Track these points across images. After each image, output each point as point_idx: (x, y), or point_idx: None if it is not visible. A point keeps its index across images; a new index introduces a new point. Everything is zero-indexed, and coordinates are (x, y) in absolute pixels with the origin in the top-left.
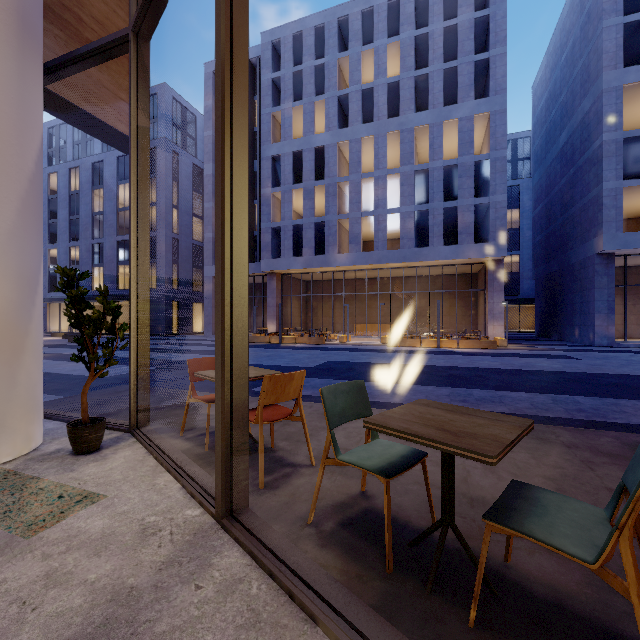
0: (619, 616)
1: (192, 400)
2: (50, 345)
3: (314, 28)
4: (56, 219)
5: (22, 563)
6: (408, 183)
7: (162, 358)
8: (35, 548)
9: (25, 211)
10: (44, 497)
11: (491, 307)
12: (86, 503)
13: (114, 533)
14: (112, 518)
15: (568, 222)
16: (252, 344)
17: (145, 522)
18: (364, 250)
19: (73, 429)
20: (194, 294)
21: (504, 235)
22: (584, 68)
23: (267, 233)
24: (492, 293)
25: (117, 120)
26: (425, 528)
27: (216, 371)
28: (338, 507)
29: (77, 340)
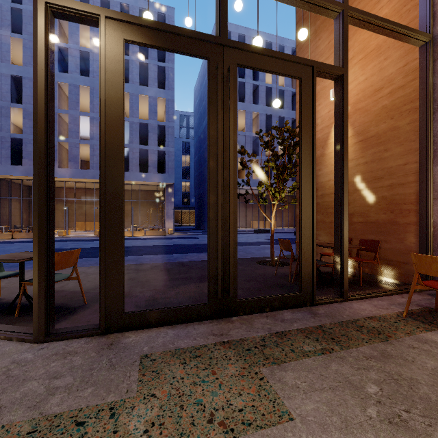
0: (76, 304)
1: None
2: None
3: None
4: None
5: None
6: None
7: None
8: None
9: None
10: None
11: (167, 211)
12: None
13: None
14: None
15: (206, 168)
16: None
17: None
18: (85, 167)
19: None
20: None
21: (173, 171)
22: None
23: None
24: (168, 203)
25: None
26: (23, 302)
27: None
28: None
29: None
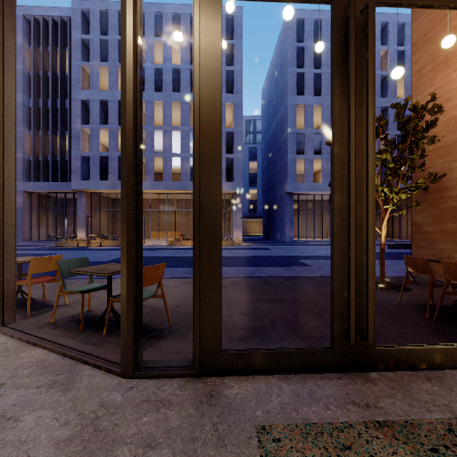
0: (161, 325)
1: None
2: None
3: (118, 11)
4: None
5: None
6: (186, 138)
7: None
8: None
9: None
10: None
11: (235, 221)
12: None
13: None
14: None
15: (275, 173)
16: (61, 247)
17: None
18: (159, 179)
19: None
20: None
21: (241, 178)
22: (281, 90)
23: (77, 159)
24: (236, 212)
25: None
26: (110, 317)
27: None
28: (71, 317)
29: None
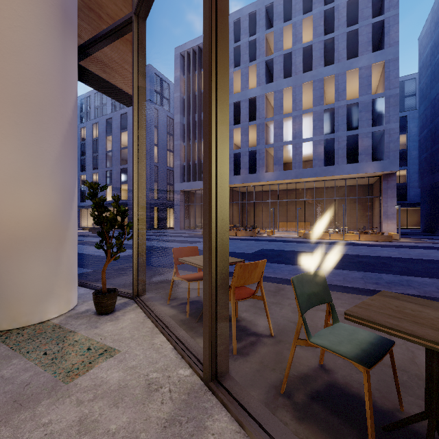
0: None
1: (176, 278)
2: (81, 235)
3: (249, 15)
4: (85, 156)
5: (62, 407)
6: (318, 119)
7: (149, 245)
8: (72, 393)
9: (66, 144)
10: (78, 348)
11: (385, 209)
12: (106, 356)
13: (127, 386)
14: (125, 371)
15: None
16: None
17: (149, 378)
18: (284, 169)
19: (96, 297)
20: (168, 202)
21: (396, 154)
22: None
23: None
24: (386, 199)
25: (123, 83)
26: (392, 410)
27: (204, 261)
28: (303, 379)
29: (99, 233)
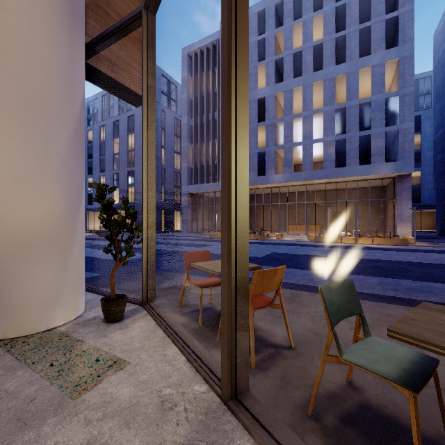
0: None
1: (187, 284)
2: (89, 238)
3: (257, 13)
4: (92, 159)
5: (69, 427)
6: (329, 119)
7: (156, 248)
8: (79, 411)
9: (73, 144)
10: (86, 359)
11: (400, 212)
12: (115, 368)
13: (139, 403)
14: (136, 386)
15: None
16: (214, 239)
17: (162, 394)
18: (294, 171)
19: (105, 303)
20: (175, 205)
21: (412, 155)
22: None
23: None
24: (400, 201)
25: (131, 83)
26: (437, 438)
27: (222, 268)
28: (331, 398)
29: (107, 237)
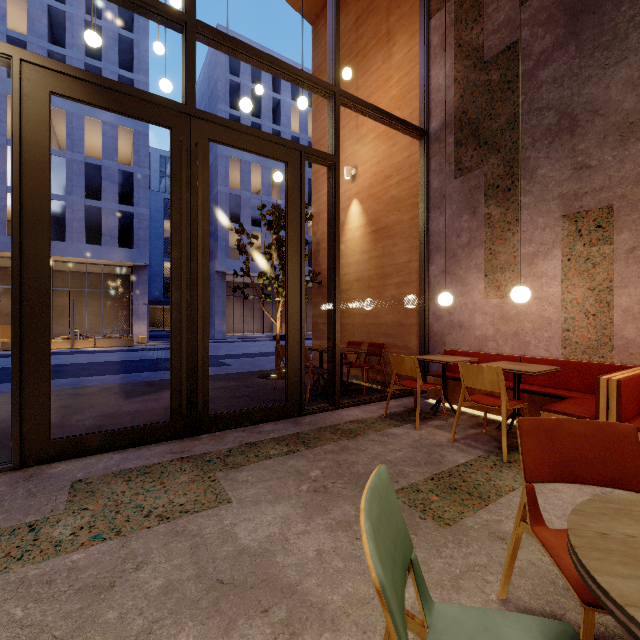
0: None
1: None
2: None
3: None
4: None
5: None
6: None
7: None
8: None
9: None
10: None
11: (137, 308)
12: None
13: None
14: None
15: None
16: None
17: None
18: None
19: None
20: None
21: (147, 245)
22: None
23: None
24: (138, 295)
25: None
26: None
27: None
28: None
29: None
